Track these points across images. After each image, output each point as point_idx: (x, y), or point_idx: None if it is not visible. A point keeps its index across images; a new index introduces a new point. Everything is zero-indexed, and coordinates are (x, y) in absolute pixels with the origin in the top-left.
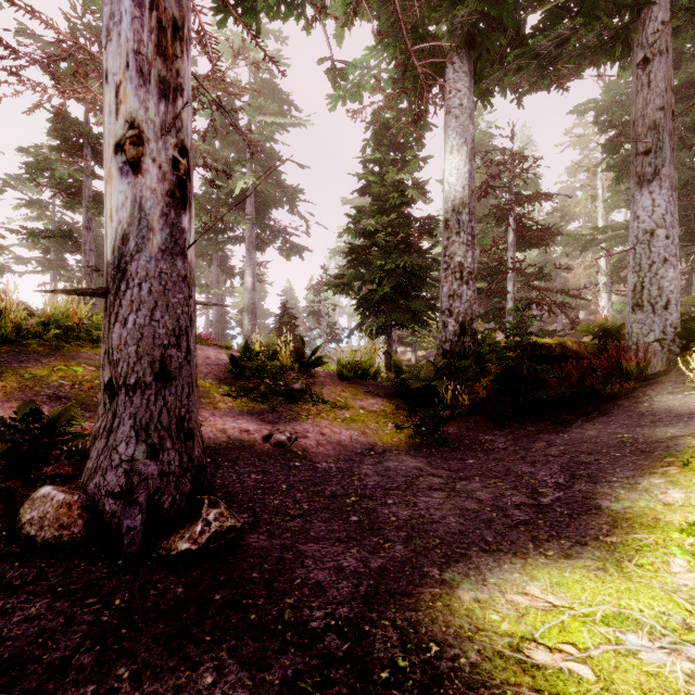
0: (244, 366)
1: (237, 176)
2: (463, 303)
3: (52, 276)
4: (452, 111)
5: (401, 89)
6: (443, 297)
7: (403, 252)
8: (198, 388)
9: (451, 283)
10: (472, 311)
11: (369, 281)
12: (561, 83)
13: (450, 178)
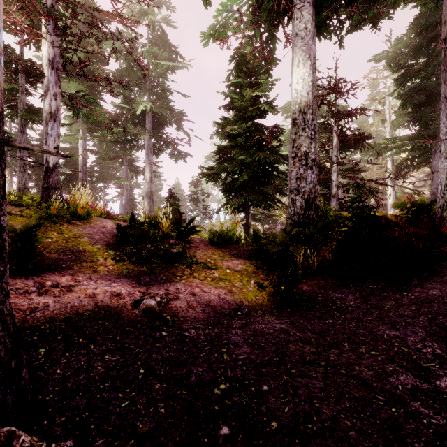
0: (130, 234)
1: (138, 101)
2: (308, 184)
3: (9, 172)
4: (298, 33)
5: (256, 30)
6: (292, 179)
7: (257, 150)
8: (84, 253)
9: (298, 169)
10: (315, 190)
11: (232, 172)
12: (376, 23)
13: (297, 86)
